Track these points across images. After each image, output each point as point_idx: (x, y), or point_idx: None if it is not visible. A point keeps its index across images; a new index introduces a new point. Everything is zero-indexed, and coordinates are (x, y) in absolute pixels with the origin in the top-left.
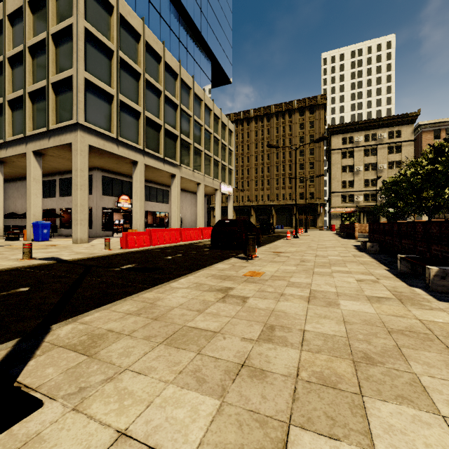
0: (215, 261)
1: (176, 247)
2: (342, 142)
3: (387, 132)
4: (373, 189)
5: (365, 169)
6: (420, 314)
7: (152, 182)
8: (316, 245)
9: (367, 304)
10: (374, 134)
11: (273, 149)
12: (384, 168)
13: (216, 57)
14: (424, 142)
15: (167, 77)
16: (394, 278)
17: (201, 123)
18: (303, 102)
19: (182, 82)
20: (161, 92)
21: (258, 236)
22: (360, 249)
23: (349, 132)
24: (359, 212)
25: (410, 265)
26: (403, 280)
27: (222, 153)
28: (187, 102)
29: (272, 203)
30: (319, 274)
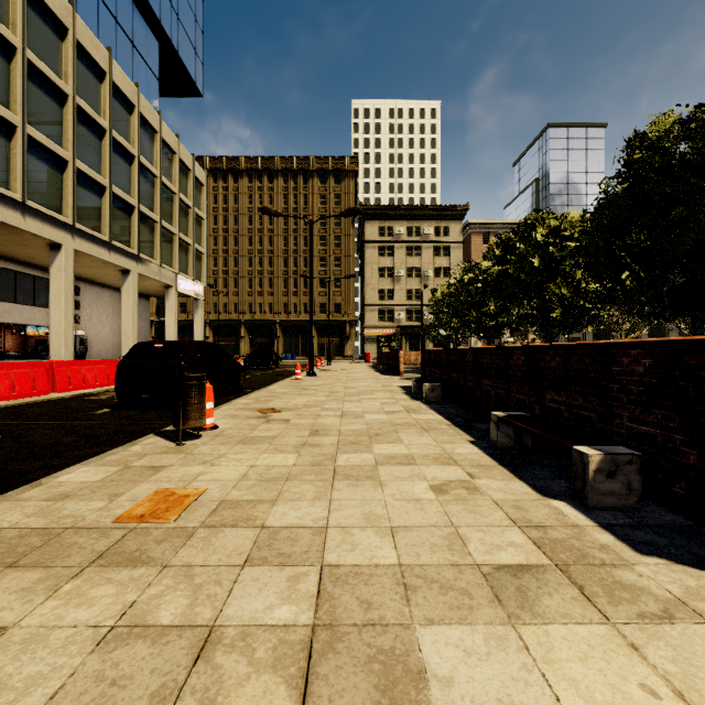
0: (88, 451)
1: (20, 408)
2: (379, 233)
3: (434, 227)
4: (418, 304)
5: (408, 275)
6: (682, 672)
7: (1, 258)
8: (343, 390)
9: (510, 640)
10: (418, 227)
11: (278, 228)
12: (431, 275)
13: (169, 35)
14: (473, 246)
15: (34, 23)
16: (498, 467)
17: (131, 149)
18: (325, 161)
19: (81, 50)
20: (15, 49)
21: (237, 376)
22: (412, 394)
23: (388, 219)
24: (401, 335)
25: (513, 432)
26: (517, 475)
27: (182, 220)
28: (95, 98)
29: (277, 318)
30: (349, 477)
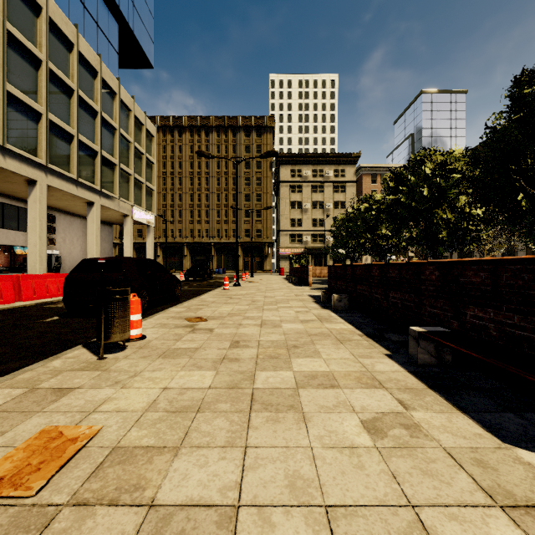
0: (9, 366)
1: None
2: (290, 175)
3: (333, 170)
4: (321, 230)
5: (314, 207)
6: None
7: None
8: (262, 299)
9: None
10: (321, 170)
11: (213, 171)
12: (331, 207)
13: (126, 19)
14: (364, 185)
15: (13, 1)
16: (429, 392)
17: (95, 106)
18: (249, 120)
19: (53, 26)
20: None
21: (173, 287)
22: (321, 303)
23: (297, 164)
24: (308, 253)
25: (433, 348)
26: (455, 404)
27: (136, 164)
28: (65, 64)
29: (212, 241)
30: (268, 407)
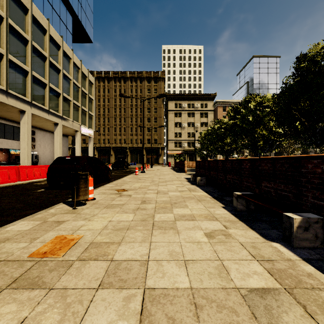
0: (27, 212)
1: (1, 189)
2: (174, 106)
3: (200, 104)
4: (193, 139)
5: (188, 126)
6: None
7: None
8: (158, 180)
9: None
10: (193, 103)
11: (128, 104)
12: (199, 126)
13: (77, 14)
14: (218, 112)
15: (12, 6)
16: (239, 222)
17: (59, 66)
18: (150, 73)
19: (35, 20)
20: (3, 18)
21: (107, 173)
22: (191, 182)
23: (179, 100)
24: (185, 153)
25: (245, 203)
26: (250, 227)
27: (83, 100)
28: (41, 42)
29: (127, 146)
30: (160, 228)
